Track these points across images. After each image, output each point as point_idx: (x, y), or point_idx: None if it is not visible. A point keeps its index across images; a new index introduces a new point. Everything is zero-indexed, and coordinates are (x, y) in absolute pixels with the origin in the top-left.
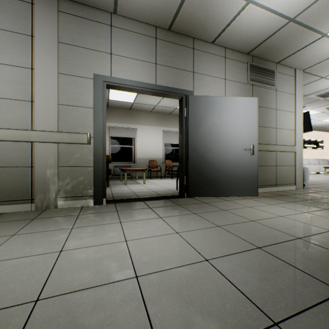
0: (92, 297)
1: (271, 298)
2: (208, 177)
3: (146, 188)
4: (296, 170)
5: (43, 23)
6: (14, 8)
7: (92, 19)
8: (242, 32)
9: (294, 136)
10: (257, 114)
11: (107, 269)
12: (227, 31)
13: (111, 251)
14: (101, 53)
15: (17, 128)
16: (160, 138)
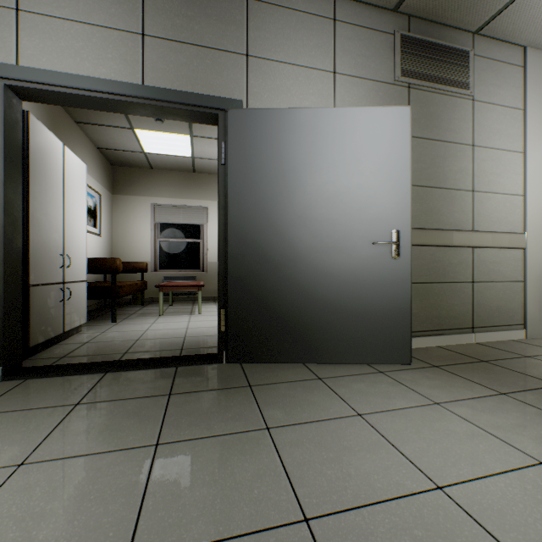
0: None
1: None
2: (278, 312)
3: (184, 327)
4: (528, 292)
5: None
6: None
7: None
8: None
9: (523, 211)
10: (409, 151)
11: None
12: None
13: None
14: None
15: None
16: None
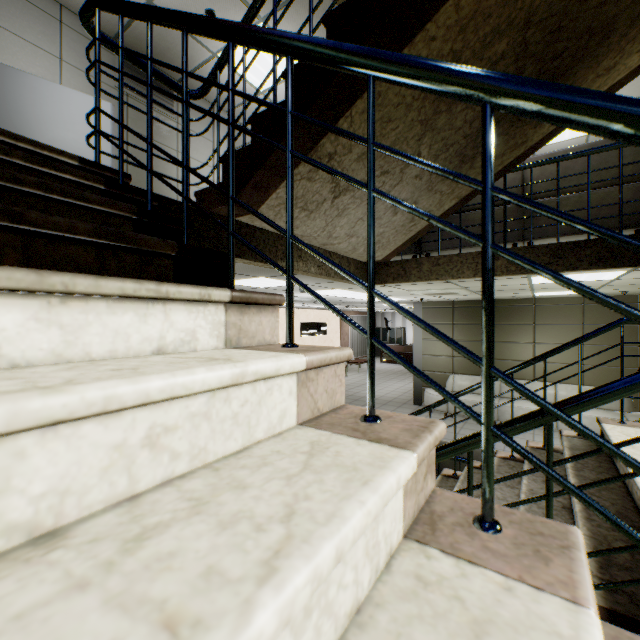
0: None
1: None
2: None
3: None
4: None
5: None
6: None
7: None
8: None
9: None
10: (111, 130)
11: None
12: None
13: None
14: None
15: None
16: None
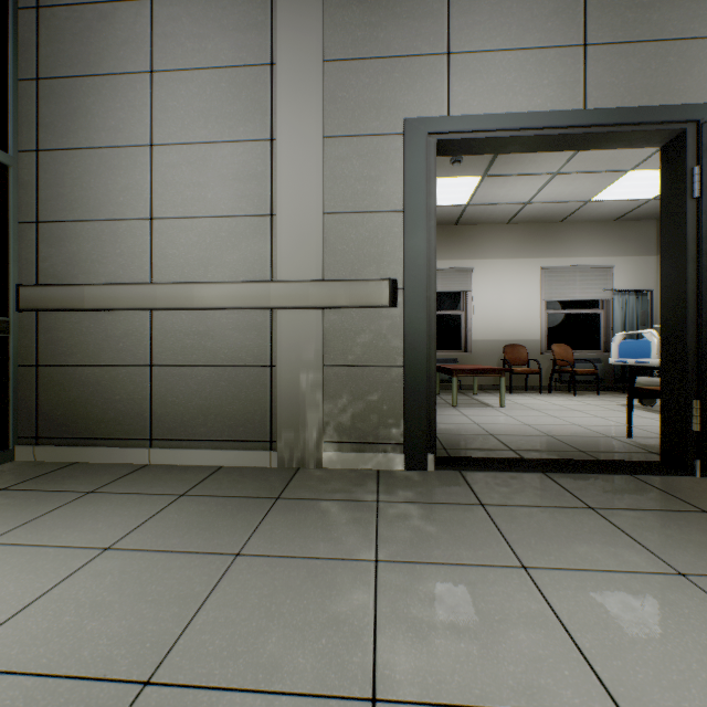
0: None
1: None
2: None
3: (519, 422)
4: None
5: (292, 26)
6: (239, 14)
7: None
8: None
9: None
10: None
11: None
12: None
13: None
14: (422, 60)
15: (244, 279)
16: (534, 286)
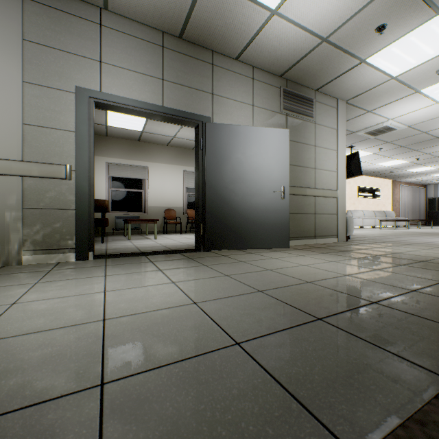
0: (42, 338)
1: (246, 327)
2: (230, 225)
3: (156, 243)
4: (339, 219)
5: None
6: None
7: (74, 14)
8: (270, 49)
9: (337, 179)
10: (288, 150)
11: (69, 315)
12: (253, 46)
13: (81, 301)
14: (86, 60)
15: None
16: (181, 180)
